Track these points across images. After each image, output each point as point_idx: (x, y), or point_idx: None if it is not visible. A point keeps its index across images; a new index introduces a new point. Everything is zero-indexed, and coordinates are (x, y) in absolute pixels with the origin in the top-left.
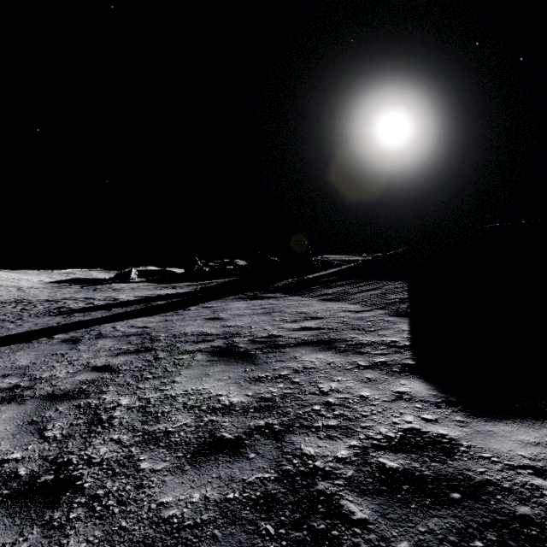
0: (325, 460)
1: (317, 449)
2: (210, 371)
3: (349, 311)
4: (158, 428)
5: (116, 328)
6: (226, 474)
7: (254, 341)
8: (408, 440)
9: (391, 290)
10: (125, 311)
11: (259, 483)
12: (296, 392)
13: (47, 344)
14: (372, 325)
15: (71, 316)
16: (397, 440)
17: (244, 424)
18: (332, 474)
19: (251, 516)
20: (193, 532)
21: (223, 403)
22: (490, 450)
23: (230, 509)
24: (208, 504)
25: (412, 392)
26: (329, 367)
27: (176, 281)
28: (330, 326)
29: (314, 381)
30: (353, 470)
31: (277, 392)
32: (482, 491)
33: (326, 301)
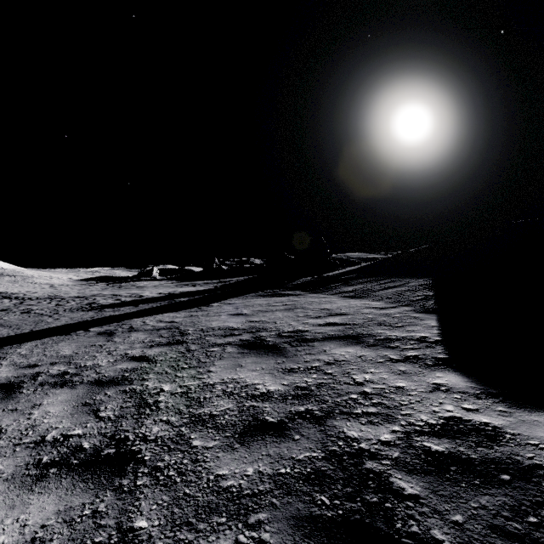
0: (369, 442)
1: (360, 432)
2: (243, 362)
3: (373, 308)
4: (203, 412)
5: (146, 322)
6: (275, 453)
7: (281, 335)
8: (451, 427)
9: (415, 287)
10: (151, 307)
11: (308, 461)
12: (330, 382)
13: (85, 337)
14: (398, 321)
15: (102, 311)
16: (439, 427)
17: (284, 409)
18: (379, 455)
19: (305, 489)
20: (253, 500)
21: (261, 391)
22: (537, 438)
23: (284, 482)
24: (263, 477)
25: (449, 384)
26: (360, 360)
27: (195, 279)
28: (355, 322)
29: (348, 373)
30: (398, 452)
31: (312, 382)
32: (532, 473)
33: (347, 298)
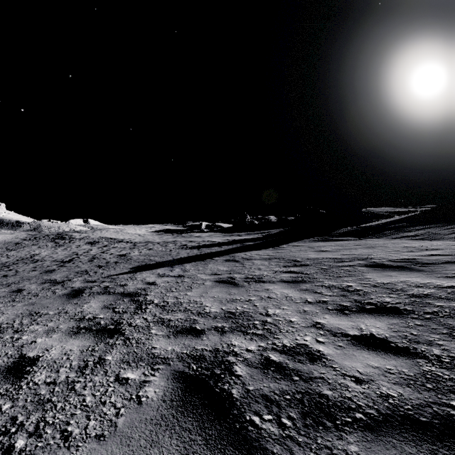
0: None
1: None
2: (389, 274)
3: None
4: (413, 293)
5: (250, 255)
6: None
7: (395, 261)
8: None
9: None
10: (233, 247)
11: None
12: None
13: (219, 262)
14: None
15: (201, 249)
16: None
17: None
18: None
19: None
20: None
21: (445, 285)
22: None
23: None
24: None
25: None
26: None
27: (233, 231)
28: None
29: None
30: None
31: None
32: None
33: (418, 240)
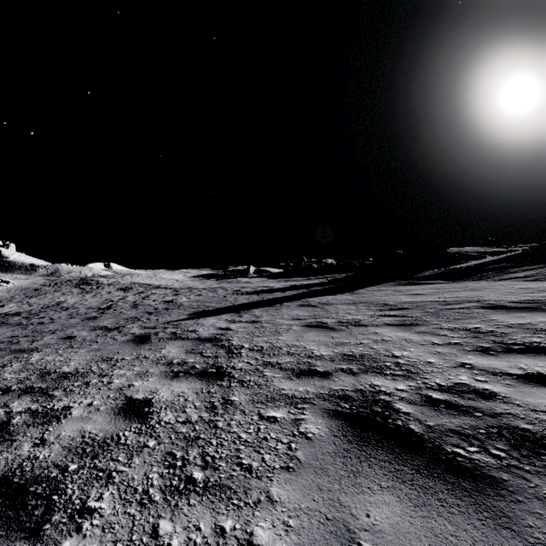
0: None
1: None
2: (519, 315)
3: None
4: None
5: (327, 300)
6: None
7: (517, 302)
8: None
9: None
10: (299, 293)
11: None
12: None
13: (292, 307)
14: None
15: (261, 295)
16: None
17: None
18: None
19: None
20: None
21: None
22: None
23: None
24: None
25: None
26: None
27: (287, 277)
28: None
29: None
30: None
31: None
32: None
33: (531, 281)
